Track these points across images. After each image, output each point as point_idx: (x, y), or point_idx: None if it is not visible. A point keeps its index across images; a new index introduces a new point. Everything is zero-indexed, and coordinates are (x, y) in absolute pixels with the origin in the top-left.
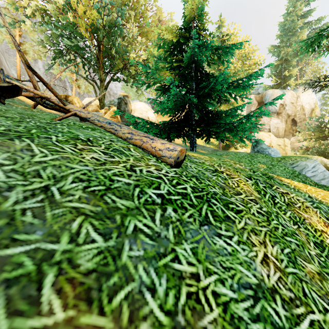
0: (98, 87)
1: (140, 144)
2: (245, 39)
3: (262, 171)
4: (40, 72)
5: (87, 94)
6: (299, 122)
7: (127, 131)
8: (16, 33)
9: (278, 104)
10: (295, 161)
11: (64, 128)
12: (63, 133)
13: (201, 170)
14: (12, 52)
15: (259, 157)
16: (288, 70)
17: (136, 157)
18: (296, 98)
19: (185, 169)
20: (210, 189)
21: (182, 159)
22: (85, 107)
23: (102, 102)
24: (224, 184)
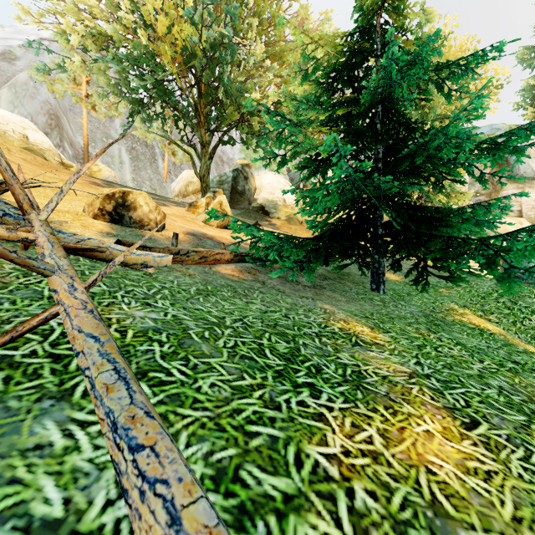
0: (198, 156)
1: None
2: (467, 42)
3: None
4: (118, 136)
5: (186, 164)
6: None
7: None
8: (82, 80)
9: None
10: None
11: None
12: None
13: None
14: (79, 108)
15: (530, 296)
16: None
17: None
18: None
19: None
20: None
21: None
22: (96, 279)
23: (205, 181)
24: None
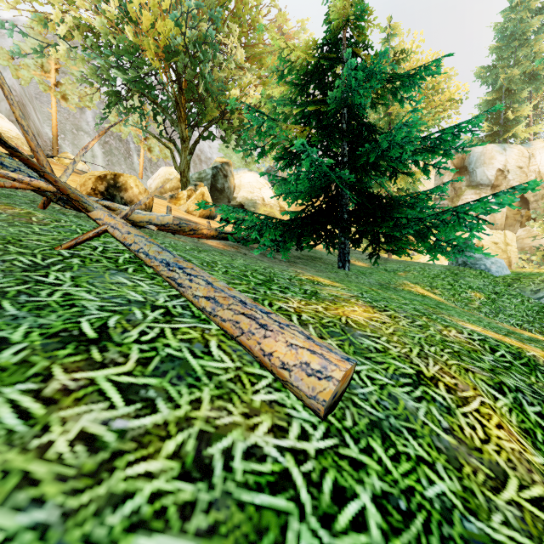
0: (178, 151)
1: (233, 333)
2: (432, 58)
3: (508, 344)
4: (89, 128)
5: (163, 161)
6: (533, 201)
7: (204, 293)
8: (50, 67)
9: (494, 169)
10: (542, 285)
11: (59, 285)
12: (38, 318)
13: (386, 386)
14: (46, 97)
15: (469, 276)
16: (513, 108)
17: (222, 381)
18: (528, 159)
19: (349, 397)
20: (428, 490)
21: (344, 387)
22: (127, 213)
23: (185, 176)
24: (452, 438)
